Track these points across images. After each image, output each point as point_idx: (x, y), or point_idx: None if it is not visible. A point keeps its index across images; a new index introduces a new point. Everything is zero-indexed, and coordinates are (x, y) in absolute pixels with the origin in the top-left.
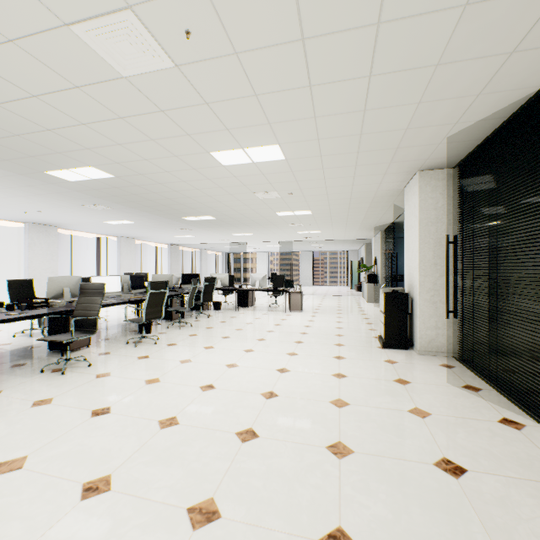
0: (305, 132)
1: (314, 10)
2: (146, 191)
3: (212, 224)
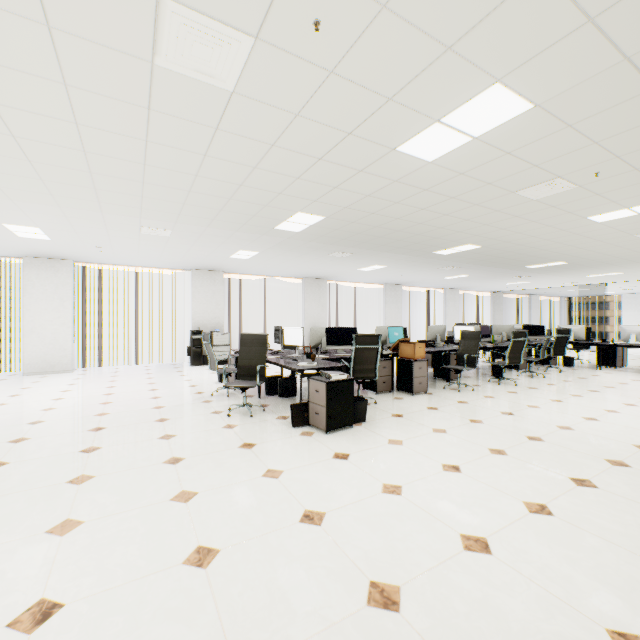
0: None
1: None
2: (501, 251)
3: (559, 269)
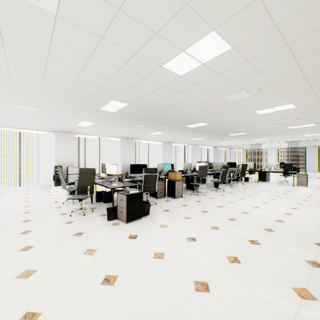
0: (308, 98)
1: (311, 74)
2: (217, 127)
3: (242, 136)
